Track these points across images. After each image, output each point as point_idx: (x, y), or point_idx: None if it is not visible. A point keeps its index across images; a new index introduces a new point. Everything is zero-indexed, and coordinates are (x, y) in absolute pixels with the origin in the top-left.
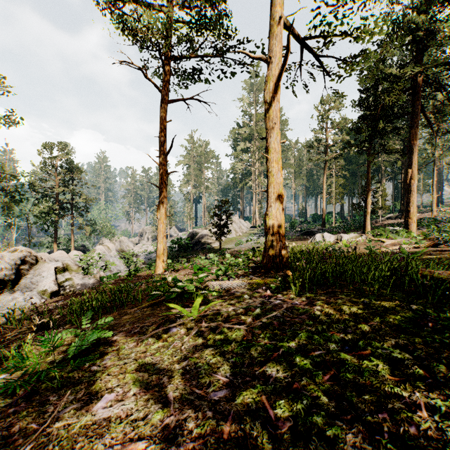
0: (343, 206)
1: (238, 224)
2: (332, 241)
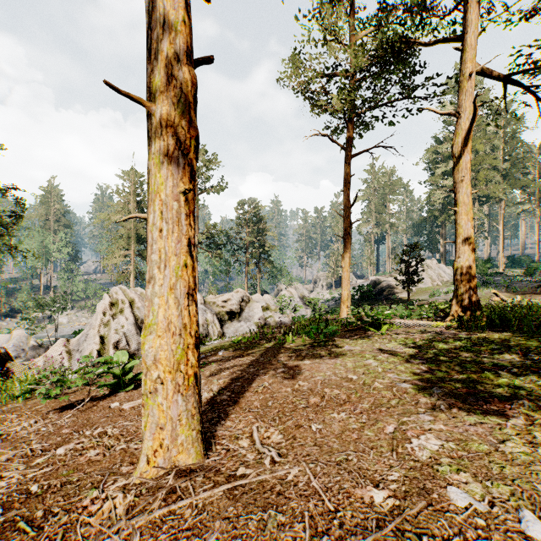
0: None
1: (436, 271)
2: None
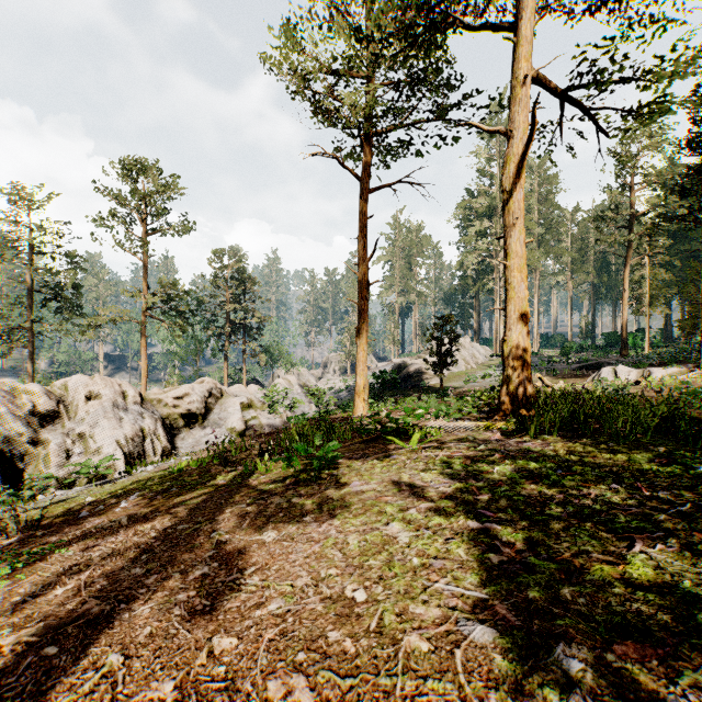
0: (670, 317)
1: (470, 351)
2: (631, 379)
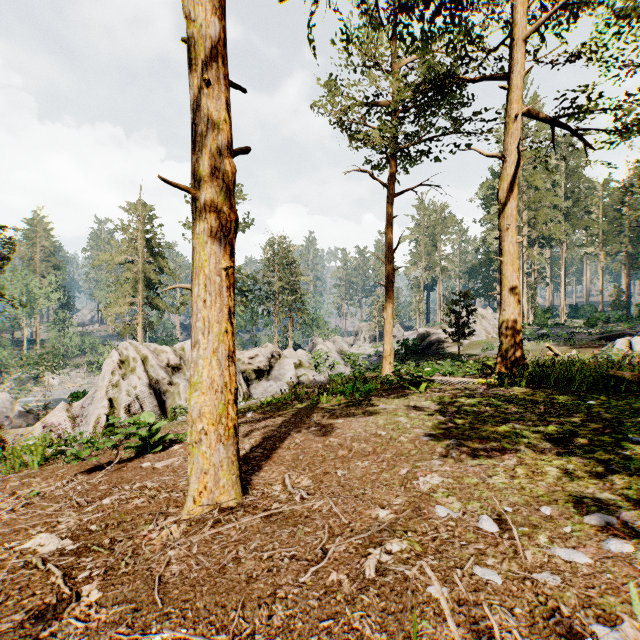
0: None
1: (491, 321)
2: None
